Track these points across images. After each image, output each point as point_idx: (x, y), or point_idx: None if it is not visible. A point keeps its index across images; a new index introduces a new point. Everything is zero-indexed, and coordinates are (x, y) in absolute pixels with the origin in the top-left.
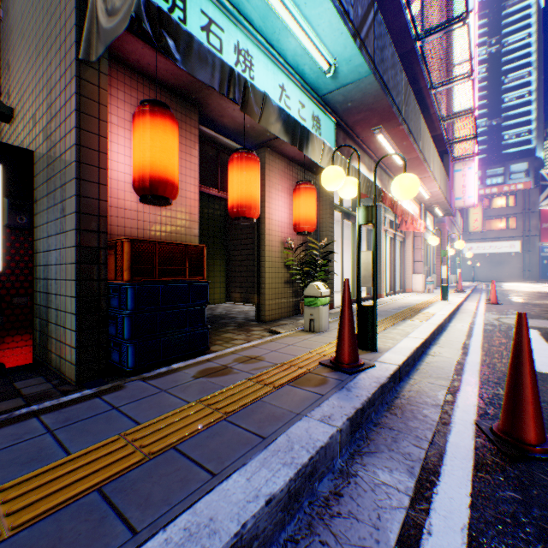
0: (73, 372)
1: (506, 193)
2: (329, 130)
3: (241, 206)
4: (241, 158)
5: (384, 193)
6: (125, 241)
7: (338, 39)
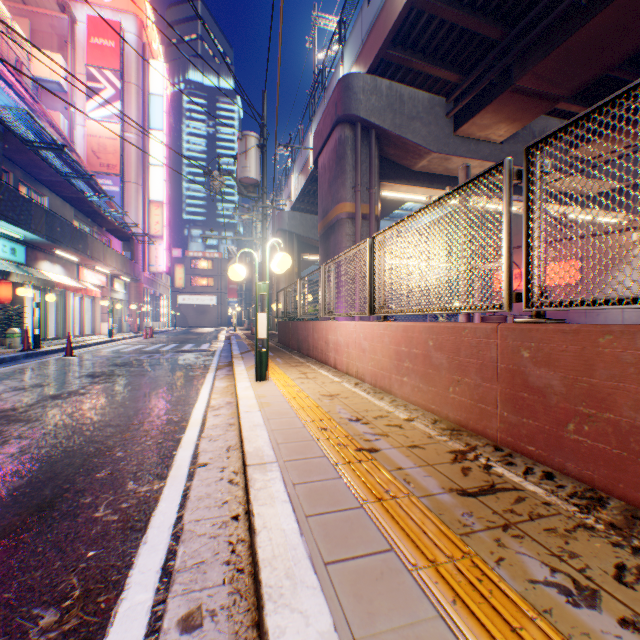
0: None
1: (209, 259)
2: (23, 252)
3: None
4: None
5: (60, 283)
6: None
7: (27, 233)
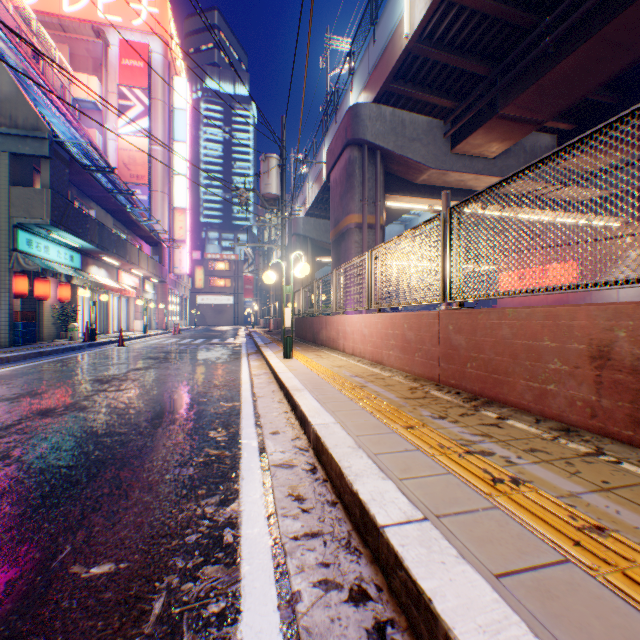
0: (8, 344)
1: (226, 260)
2: (78, 258)
3: (45, 297)
4: (45, 280)
5: (107, 285)
6: (20, 312)
7: (85, 243)
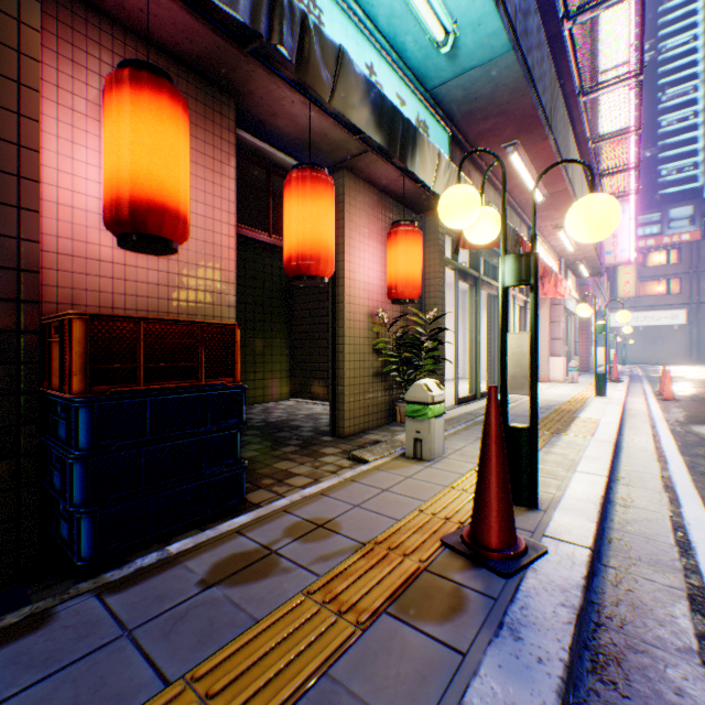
0: None
1: (666, 247)
2: (440, 144)
3: (304, 257)
4: (304, 179)
5: (522, 241)
6: (74, 319)
7: None
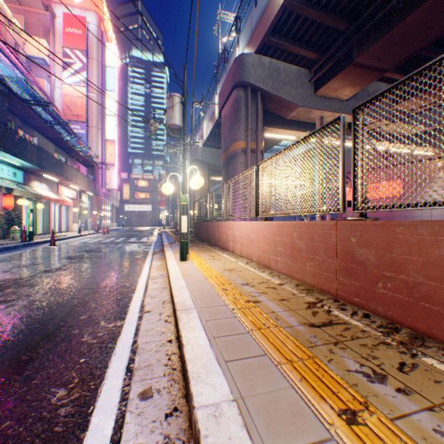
0: None
1: (146, 179)
2: (21, 175)
3: None
4: None
5: (46, 196)
6: None
7: (24, 162)
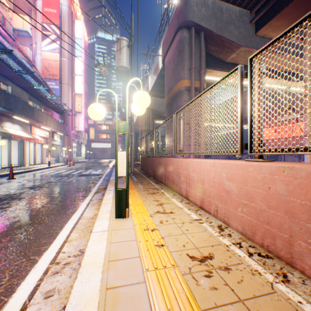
0: None
1: (107, 125)
2: None
3: None
4: None
5: (16, 135)
6: None
7: None
